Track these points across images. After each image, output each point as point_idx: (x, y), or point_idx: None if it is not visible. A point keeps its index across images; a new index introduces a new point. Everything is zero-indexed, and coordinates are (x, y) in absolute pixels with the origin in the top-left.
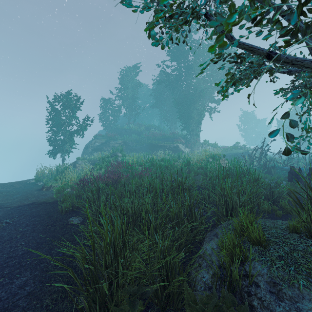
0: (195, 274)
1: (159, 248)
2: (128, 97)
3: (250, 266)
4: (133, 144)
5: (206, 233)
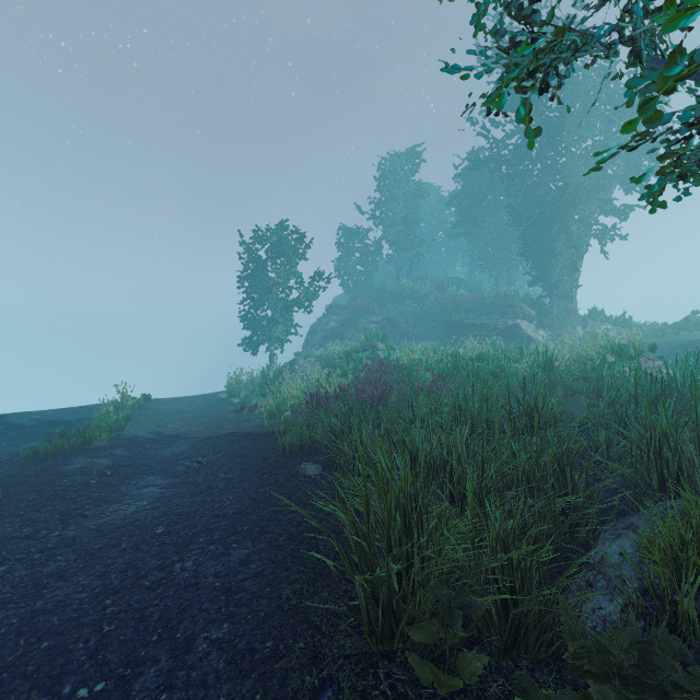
0: (578, 597)
1: (495, 529)
2: (396, 219)
3: None
4: (409, 323)
5: (604, 525)
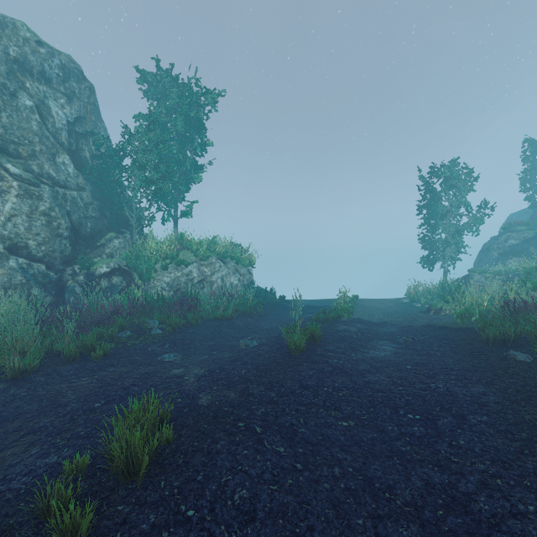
0: None
1: None
2: None
3: None
4: None
5: None
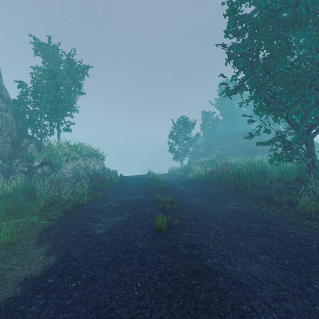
0: None
1: (250, 181)
2: (225, 107)
3: (272, 182)
4: (231, 149)
5: None
